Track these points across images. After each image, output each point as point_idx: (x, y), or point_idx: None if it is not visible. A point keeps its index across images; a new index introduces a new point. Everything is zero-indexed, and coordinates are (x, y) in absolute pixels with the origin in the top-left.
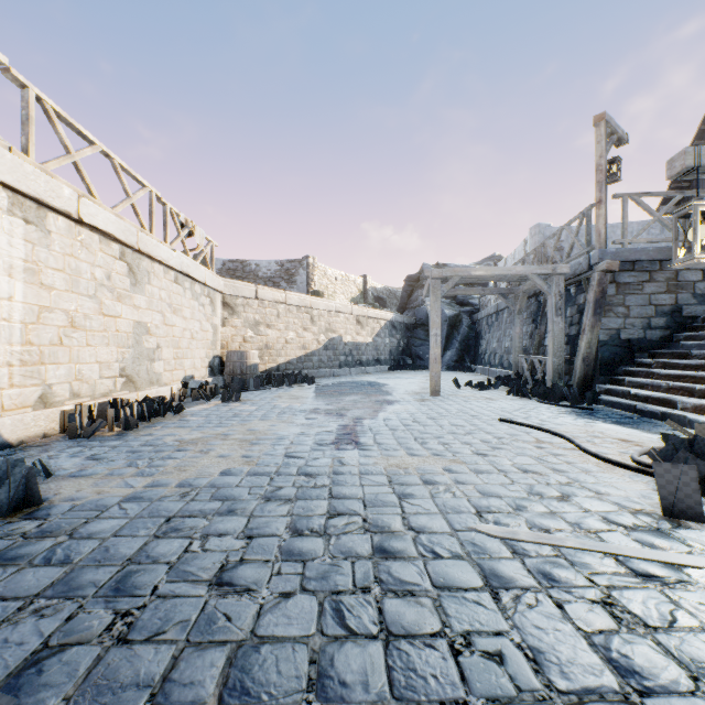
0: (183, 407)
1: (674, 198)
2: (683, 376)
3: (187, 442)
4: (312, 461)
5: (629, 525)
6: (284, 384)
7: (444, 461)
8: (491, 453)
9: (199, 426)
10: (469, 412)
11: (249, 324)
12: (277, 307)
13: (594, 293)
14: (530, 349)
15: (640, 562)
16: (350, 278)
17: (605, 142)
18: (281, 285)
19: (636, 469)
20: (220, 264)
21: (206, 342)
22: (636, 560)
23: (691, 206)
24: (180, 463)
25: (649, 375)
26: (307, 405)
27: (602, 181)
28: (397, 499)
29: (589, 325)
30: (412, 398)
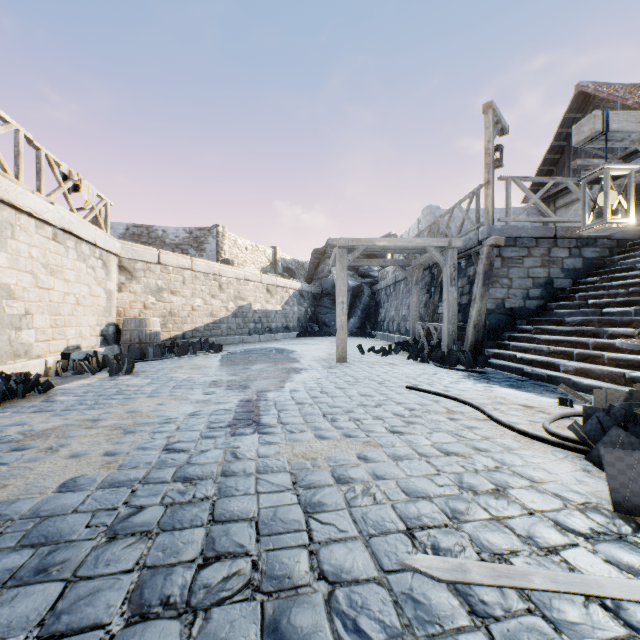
0: (52, 384)
1: (548, 184)
2: (561, 341)
3: (36, 434)
4: (197, 455)
5: (588, 533)
6: (189, 353)
7: (357, 444)
8: (407, 429)
9: (65, 410)
10: (376, 379)
11: (151, 290)
12: (182, 274)
13: (483, 265)
14: (425, 317)
15: (635, 608)
16: (261, 248)
17: (492, 129)
18: (190, 253)
19: (556, 444)
20: (124, 229)
21: (97, 308)
22: (628, 604)
23: (602, 170)
24: (4, 472)
25: (530, 340)
26: (209, 377)
27: (490, 163)
28: (302, 515)
29: (480, 295)
30: (319, 365)
